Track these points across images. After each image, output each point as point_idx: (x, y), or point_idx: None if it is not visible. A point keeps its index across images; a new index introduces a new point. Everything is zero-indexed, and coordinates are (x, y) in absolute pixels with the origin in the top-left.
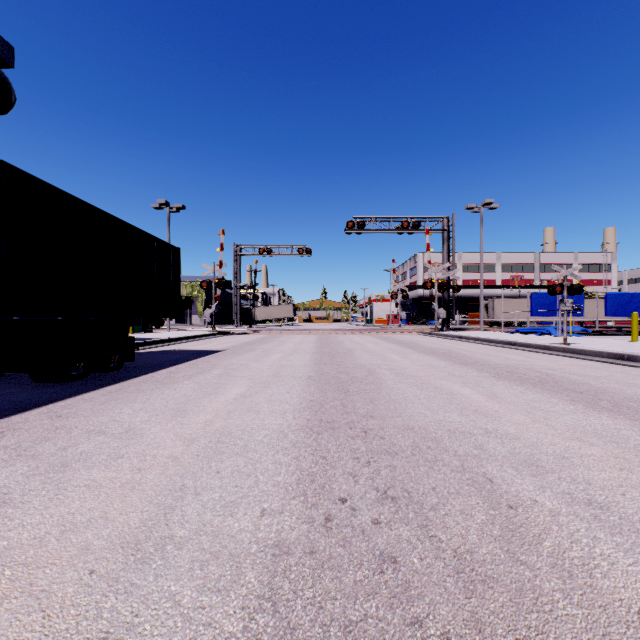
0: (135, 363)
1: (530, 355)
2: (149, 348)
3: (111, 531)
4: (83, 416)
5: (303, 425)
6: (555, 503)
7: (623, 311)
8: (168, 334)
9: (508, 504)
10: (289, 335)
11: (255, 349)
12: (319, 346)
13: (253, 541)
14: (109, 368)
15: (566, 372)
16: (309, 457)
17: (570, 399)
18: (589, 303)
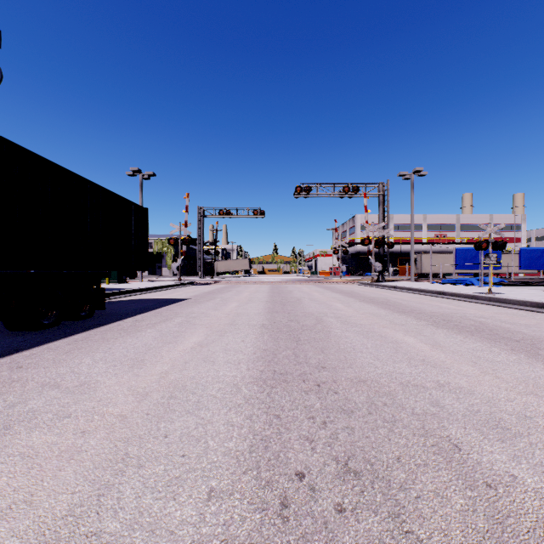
0: (106, 311)
1: (459, 304)
2: (121, 297)
3: (30, 524)
4: (43, 367)
5: (257, 377)
6: (537, 480)
7: (535, 264)
8: (140, 284)
9: (485, 481)
10: (245, 285)
11: (215, 298)
12: (271, 295)
13: (195, 540)
14: (80, 317)
15: (497, 320)
16: (262, 416)
17: (510, 348)
18: (504, 257)
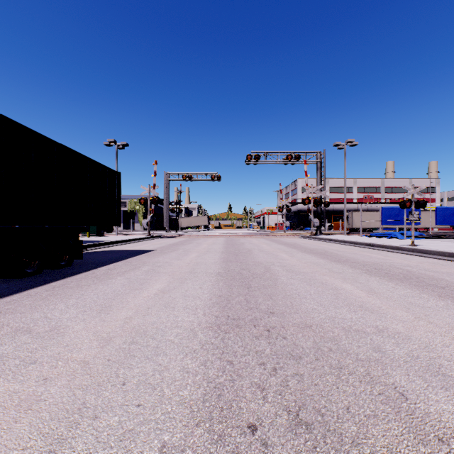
0: (83, 261)
1: (387, 254)
2: (98, 248)
3: None
4: (19, 312)
5: (212, 322)
6: None
7: (448, 220)
8: (115, 237)
9: (436, 435)
10: (204, 238)
11: (178, 249)
12: (226, 247)
13: None
14: (60, 265)
15: (421, 269)
16: (216, 362)
17: (437, 294)
18: (422, 215)
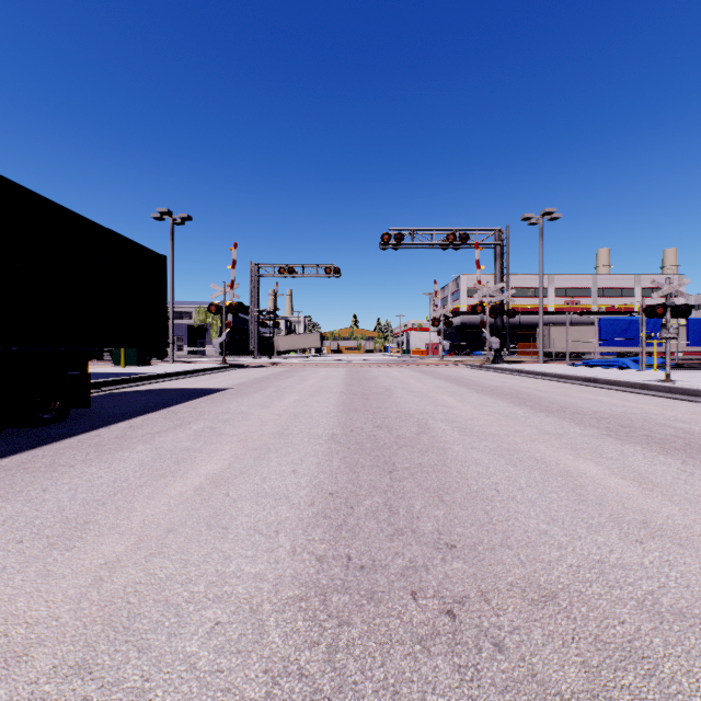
0: (94, 410)
1: (626, 397)
2: (133, 386)
3: None
4: None
5: (308, 581)
6: None
7: None
8: (167, 367)
9: None
10: (313, 368)
11: (267, 388)
12: (349, 383)
13: None
14: (41, 421)
15: None
16: None
17: None
18: None
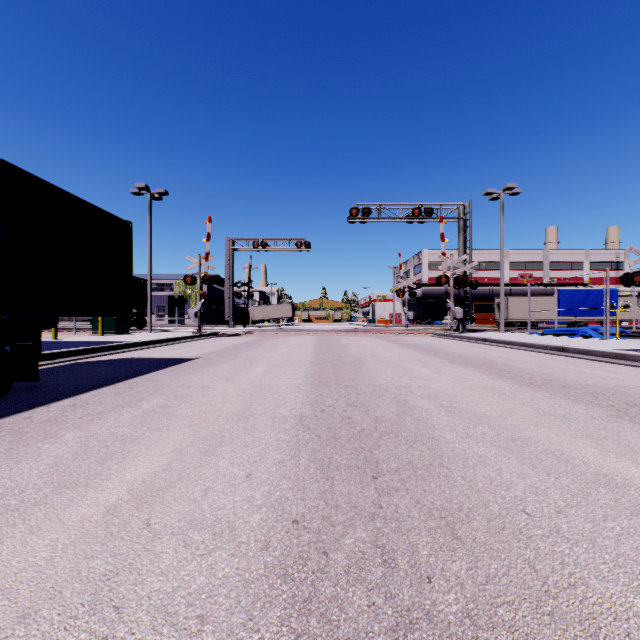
0: (45, 383)
1: (606, 367)
2: (101, 355)
3: None
4: None
5: None
6: None
7: None
8: (143, 336)
9: None
10: (285, 337)
11: (236, 357)
12: (318, 352)
13: None
14: None
15: None
16: None
17: None
18: None
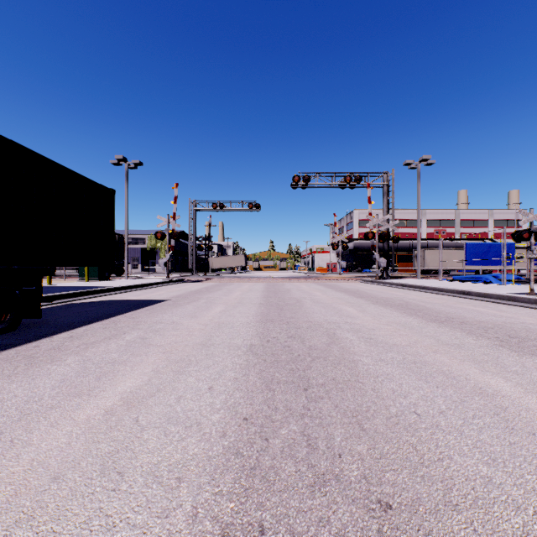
0: (46, 320)
1: (499, 307)
2: (89, 298)
3: None
4: None
5: None
6: None
7: None
8: (121, 282)
9: None
10: (239, 283)
11: (199, 299)
12: (266, 295)
13: None
14: None
15: None
16: None
17: None
18: None
